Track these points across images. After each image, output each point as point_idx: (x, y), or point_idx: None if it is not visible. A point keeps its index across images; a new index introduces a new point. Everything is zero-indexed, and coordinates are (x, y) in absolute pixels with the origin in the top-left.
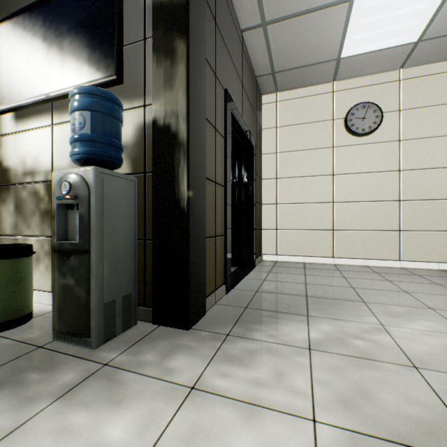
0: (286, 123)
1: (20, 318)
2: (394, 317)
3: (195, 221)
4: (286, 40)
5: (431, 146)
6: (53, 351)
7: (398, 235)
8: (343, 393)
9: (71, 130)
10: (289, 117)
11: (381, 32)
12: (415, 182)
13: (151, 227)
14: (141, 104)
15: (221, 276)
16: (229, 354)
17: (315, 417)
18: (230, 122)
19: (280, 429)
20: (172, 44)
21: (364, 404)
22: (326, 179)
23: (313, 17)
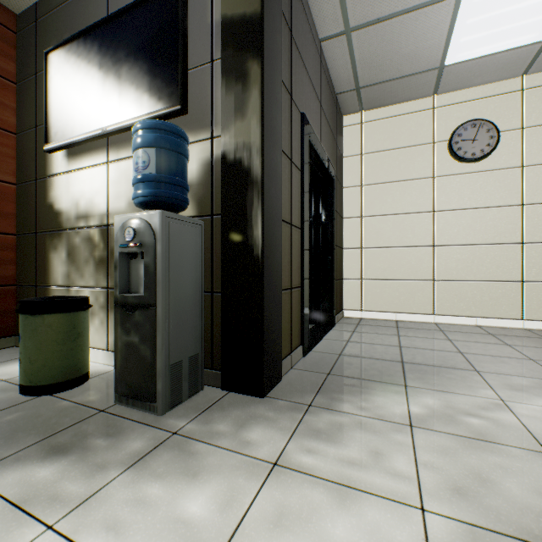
0: (373, 149)
1: (77, 379)
2: (517, 391)
3: (270, 270)
4: (375, 48)
5: None
6: (116, 416)
7: (520, 286)
8: (456, 480)
9: (134, 170)
10: (377, 142)
11: (498, 31)
12: None
13: (220, 278)
14: (207, 136)
15: (298, 336)
16: (313, 428)
17: (423, 505)
18: (308, 152)
19: (382, 516)
20: (244, 66)
21: (484, 494)
22: (424, 217)
23: (409, 18)
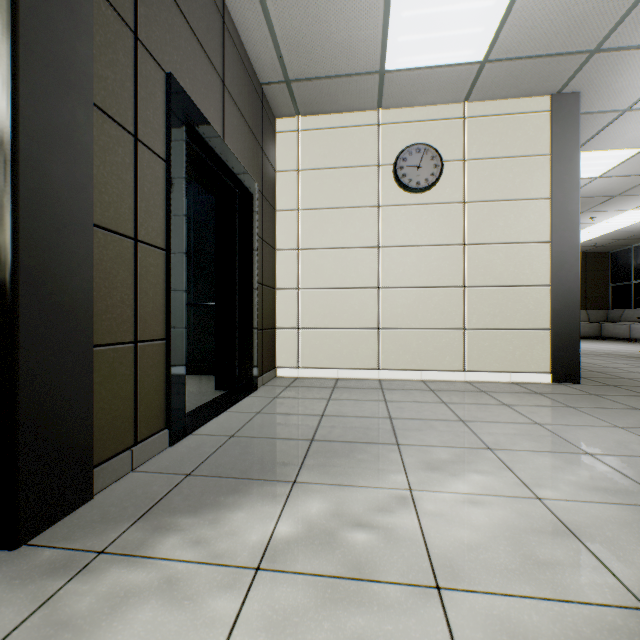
0: (313, 166)
1: None
2: (433, 471)
3: (48, 311)
4: (299, 24)
5: (503, 213)
6: None
7: (463, 335)
8: None
9: None
10: (317, 156)
11: (436, 37)
12: (484, 262)
13: None
14: None
15: (158, 416)
16: (61, 615)
17: None
18: (184, 137)
19: None
20: None
21: None
22: (369, 254)
23: None
